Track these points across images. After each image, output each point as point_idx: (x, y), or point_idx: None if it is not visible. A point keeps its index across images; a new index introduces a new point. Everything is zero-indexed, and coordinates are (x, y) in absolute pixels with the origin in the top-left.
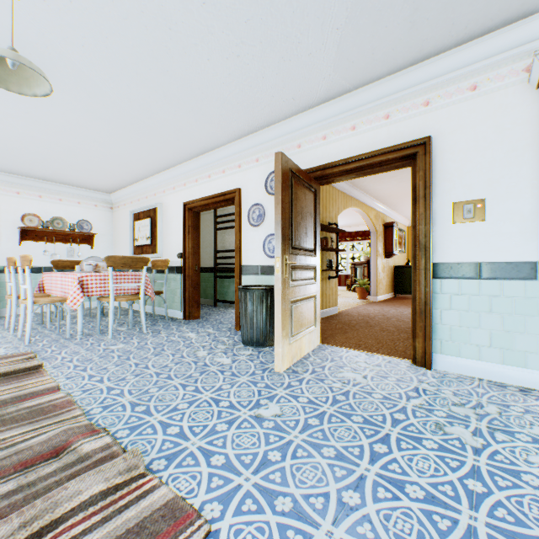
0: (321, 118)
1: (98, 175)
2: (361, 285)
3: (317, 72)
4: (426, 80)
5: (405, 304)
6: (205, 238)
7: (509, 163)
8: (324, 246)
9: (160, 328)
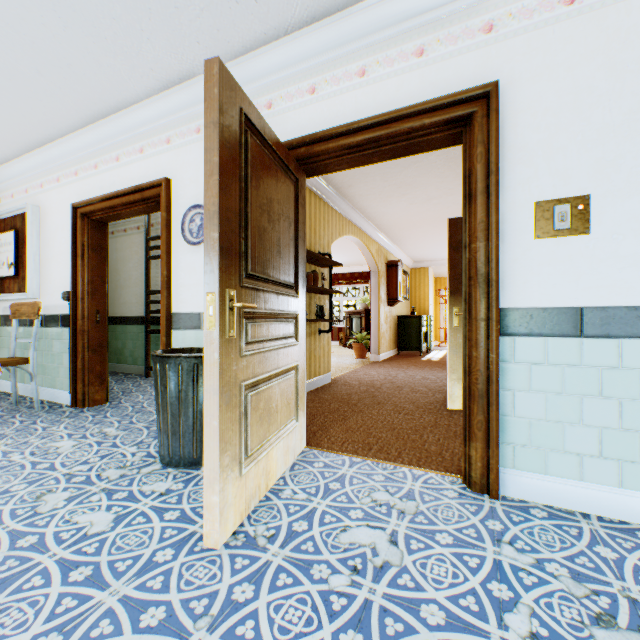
0: (307, 53)
1: None
2: (360, 340)
3: None
4: None
5: (414, 364)
6: (132, 272)
7: (632, 132)
8: (313, 284)
9: (7, 432)
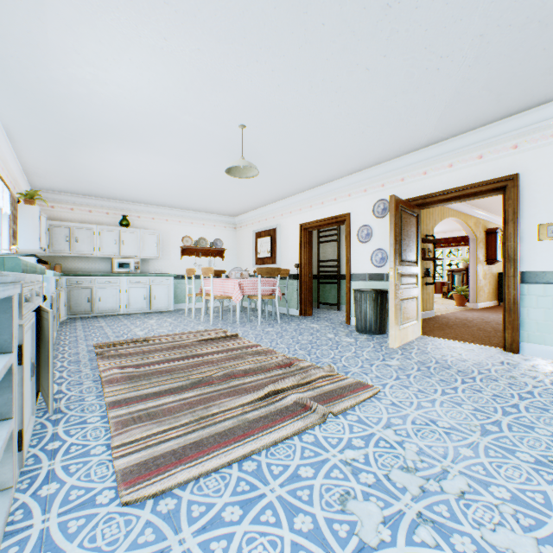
0: (422, 158)
1: (233, 205)
2: (459, 292)
3: (420, 133)
4: (514, 129)
5: None
6: None
7: None
8: (422, 256)
9: (287, 321)
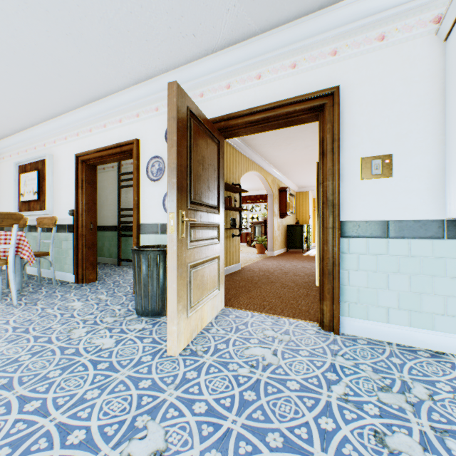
0: (225, 64)
1: None
2: (260, 241)
3: None
4: (334, 27)
5: (297, 258)
6: (109, 196)
7: (417, 118)
8: (228, 205)
9: (39, 297)
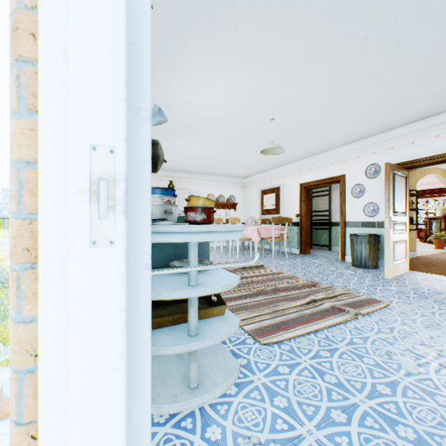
0: (410, 131)
1: (245, 171)
2: (438, 237)
3: (410, 113)
4: None
5: None
6: None
7: None
8: None
9: (292, 257)
